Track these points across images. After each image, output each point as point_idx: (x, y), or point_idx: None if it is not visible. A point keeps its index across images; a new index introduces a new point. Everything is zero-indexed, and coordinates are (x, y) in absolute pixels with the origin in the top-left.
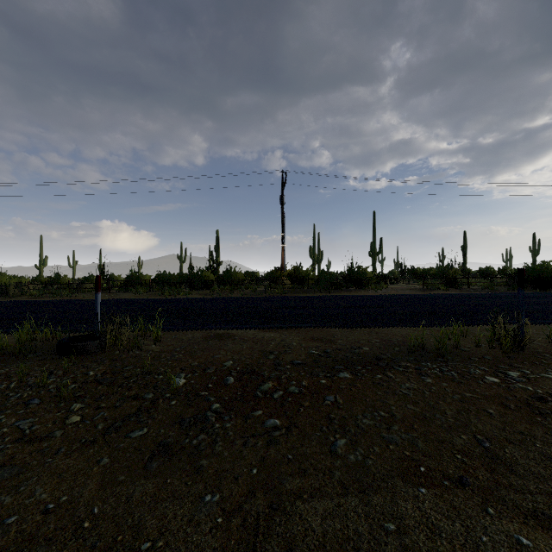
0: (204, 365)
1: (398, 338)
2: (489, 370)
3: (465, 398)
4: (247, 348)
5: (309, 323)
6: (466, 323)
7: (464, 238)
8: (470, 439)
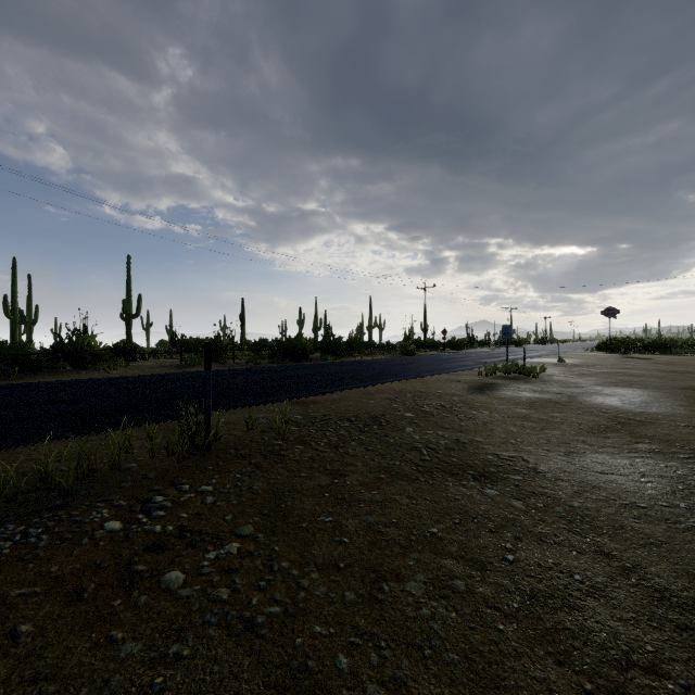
0: None
1: (26, 467)
2: (127, 504)
3: None
4: None
5: None
6: (178, 414)
7: (242, 306)
8: None
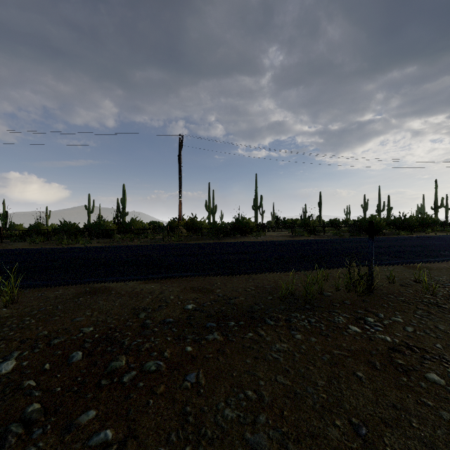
0: (55, 334)
1: (271, 284)
2: (350, 317)
3: (334, 359)
4: (118, 306)
5: (192, 272)
6: (325, 266)
7: (320, 197)
8: (345, 426)
